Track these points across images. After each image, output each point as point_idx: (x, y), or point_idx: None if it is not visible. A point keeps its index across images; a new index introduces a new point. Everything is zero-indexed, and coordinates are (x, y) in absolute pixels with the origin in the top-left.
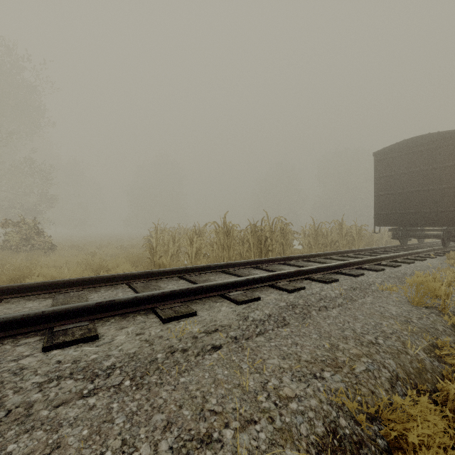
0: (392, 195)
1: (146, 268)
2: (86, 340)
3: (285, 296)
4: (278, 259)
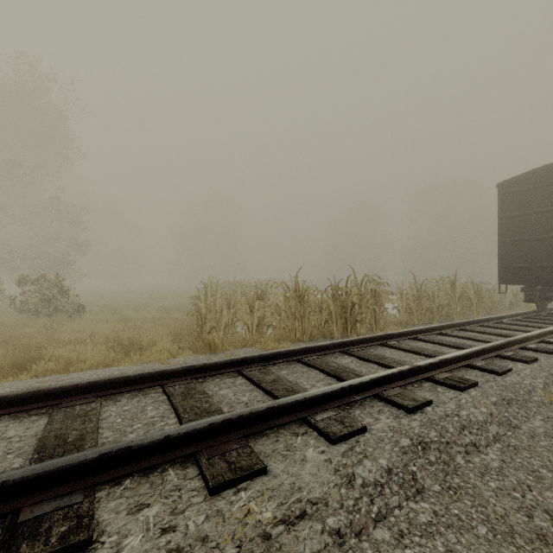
0: (525, 242)
1: (192, 344)
2: (68, 552)
3: (405, 423)
4: (373, 339)
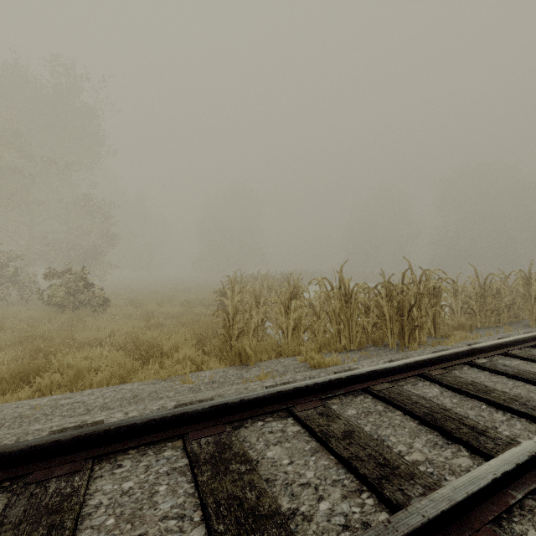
0: None
1: (219, 349)
2: None
3: None
4: (455, 355)
